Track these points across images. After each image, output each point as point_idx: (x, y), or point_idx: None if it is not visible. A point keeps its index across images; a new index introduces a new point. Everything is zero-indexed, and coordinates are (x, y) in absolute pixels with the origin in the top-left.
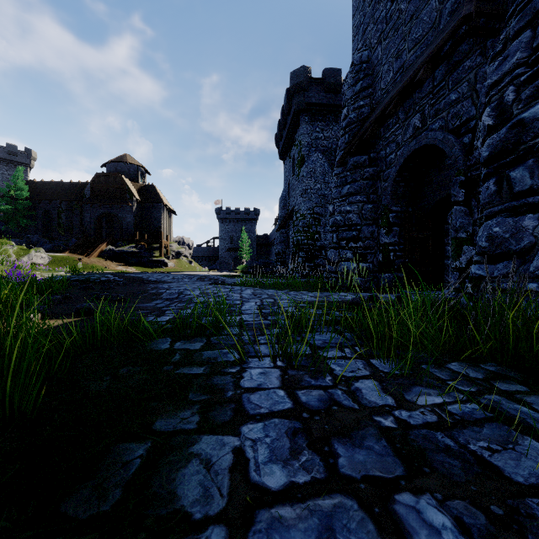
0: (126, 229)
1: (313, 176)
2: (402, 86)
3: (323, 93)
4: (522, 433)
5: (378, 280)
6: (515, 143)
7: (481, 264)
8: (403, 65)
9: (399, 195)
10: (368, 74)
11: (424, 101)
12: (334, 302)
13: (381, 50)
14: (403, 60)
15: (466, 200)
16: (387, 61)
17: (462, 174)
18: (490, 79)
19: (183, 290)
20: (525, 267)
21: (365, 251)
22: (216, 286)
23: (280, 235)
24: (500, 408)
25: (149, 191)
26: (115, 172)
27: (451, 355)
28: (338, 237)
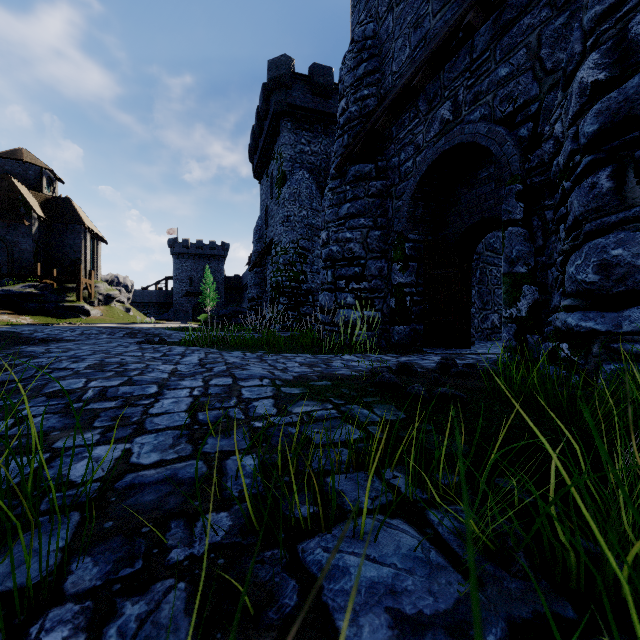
0: (20, 259)
1: (298, 199)
2: (436, 45)
3: (310, 95)
4: None
5: (390, 335)
6: None
7: (584, 310)
8: (426, 36)
9: (417, 219)
10: (374, 54)
11: (456, 83)
12: (347, 380)
13: (393, 19)
14: (426, 29)
15: (525, 219)
16: (402, 33)
17: (519, 181)
18: (600, 4)
19: (56, 361)
20: None
21: (371, 294)
22: (144, 348)
23: (255, 275)
24: None
25: (61, 206)
26: (2, 173)
27: None
28: (335, 274)
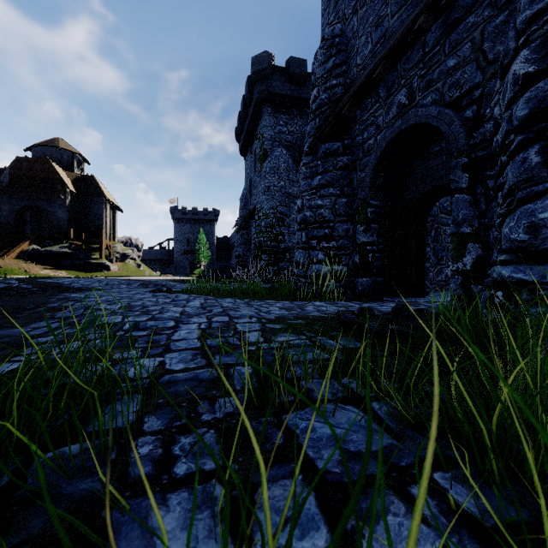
0: (57, 226)
1: (277, 172)
2: (393, 44)
3: (287, 84)
4: None
5: (354, 286)
6: None
7: (516, 264)
8: (385, 33)
9: (378, 188)
10: (341, 49)
11: (411, 73)
12: (317, 319)
13: (358, 20)
14: (385, 27)
15: (470, 187)
16: (365, 31)
17: (465, 155)
18: (530, 9)
19: (96, 303)
20: None
21: (339, 252)
22: (156, 295)
23: (241, 236)
24: None
25: (88, 183)
26: (43, 157)
27: None
28: (308, 235)
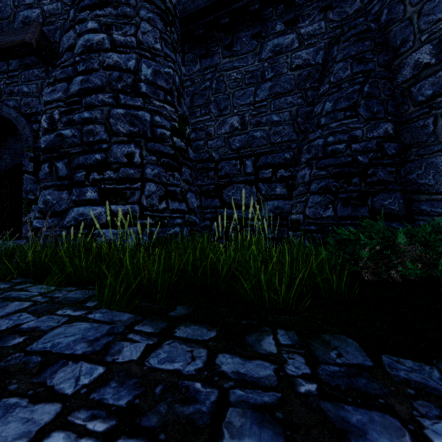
0: None
1: None
2: None
3: None
4: (14, 301)
5: None
6: (59, 146)
7: (40, 219)
8: None
9: None
10: None
11: None
12: None
13: None
14: None
15: (35, 172)
16: None
17: (32, 152)
18: (46, 97)
19: None
20: (62, 222)
21: None
22: None
23: None
24: (10, 296)
25: None
26: None
27: None
28: None
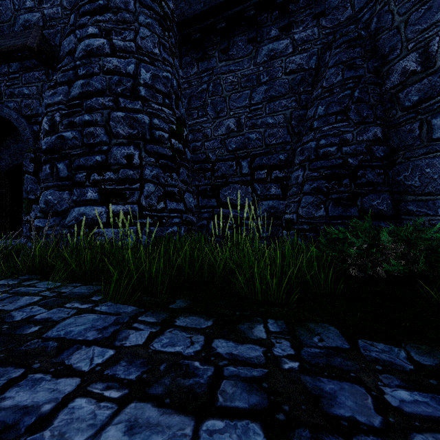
0: None
1: None
2: None
3: None
4: (24, 296)
5: None
6: (60, 148)
7: (41, 218)
8: None
9: None
10: None
11: None
12: None
13: None
14: None
15: (35, 172)
16: None
17: (33, 152)
18: (47, 100)
19: None
20: (64, 221)
21: None
22: None
23: None
24: (19, 291)
25: None
26: None
27: (2, 277)
28: None
